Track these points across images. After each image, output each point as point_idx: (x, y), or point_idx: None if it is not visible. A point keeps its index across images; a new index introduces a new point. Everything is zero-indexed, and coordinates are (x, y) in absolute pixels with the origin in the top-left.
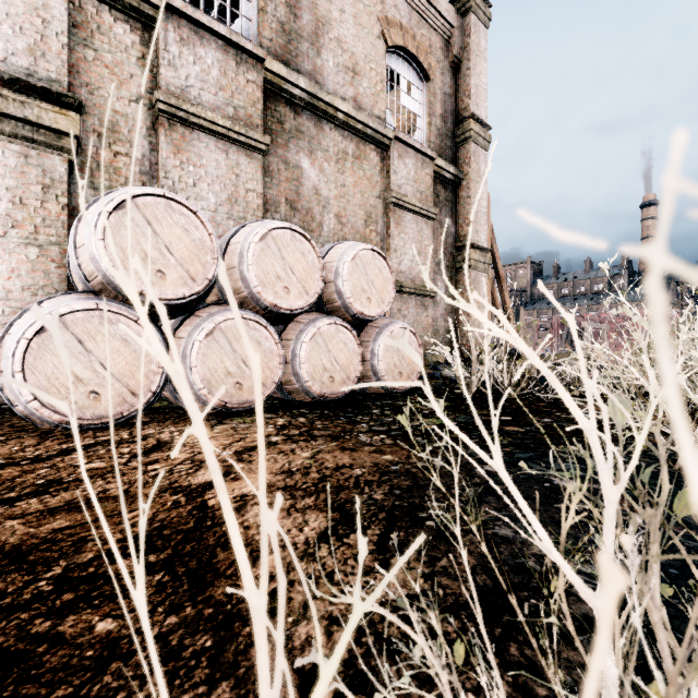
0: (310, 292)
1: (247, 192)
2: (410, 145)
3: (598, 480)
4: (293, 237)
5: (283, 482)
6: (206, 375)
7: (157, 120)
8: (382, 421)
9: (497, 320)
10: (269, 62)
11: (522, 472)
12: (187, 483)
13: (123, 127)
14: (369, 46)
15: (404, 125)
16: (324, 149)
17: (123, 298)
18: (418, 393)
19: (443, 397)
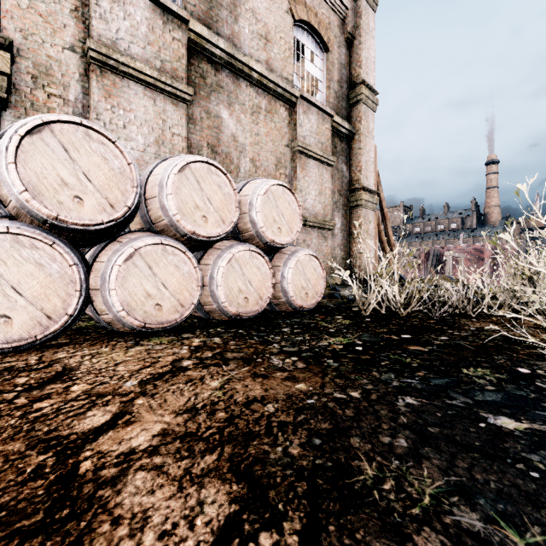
0: (226, 221)
1: (172, 136)
2: (313, 103)
3: (534, 416)
4: (211, 170)
5: (183, 427)
6: (126, 298)
7: (89, 67)
8: (292, 341)
9: (382, 249)
10: (193, 24)
11: (448, 406)
12: (67, 431)
13: (57, 71)
14: (279, 18)
15: (307, 90)
16: (241, 103)
17: (39, 222)
18: (322, 311)
19: (344, 315)
